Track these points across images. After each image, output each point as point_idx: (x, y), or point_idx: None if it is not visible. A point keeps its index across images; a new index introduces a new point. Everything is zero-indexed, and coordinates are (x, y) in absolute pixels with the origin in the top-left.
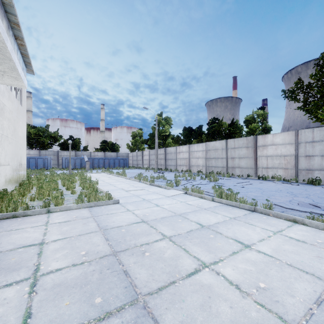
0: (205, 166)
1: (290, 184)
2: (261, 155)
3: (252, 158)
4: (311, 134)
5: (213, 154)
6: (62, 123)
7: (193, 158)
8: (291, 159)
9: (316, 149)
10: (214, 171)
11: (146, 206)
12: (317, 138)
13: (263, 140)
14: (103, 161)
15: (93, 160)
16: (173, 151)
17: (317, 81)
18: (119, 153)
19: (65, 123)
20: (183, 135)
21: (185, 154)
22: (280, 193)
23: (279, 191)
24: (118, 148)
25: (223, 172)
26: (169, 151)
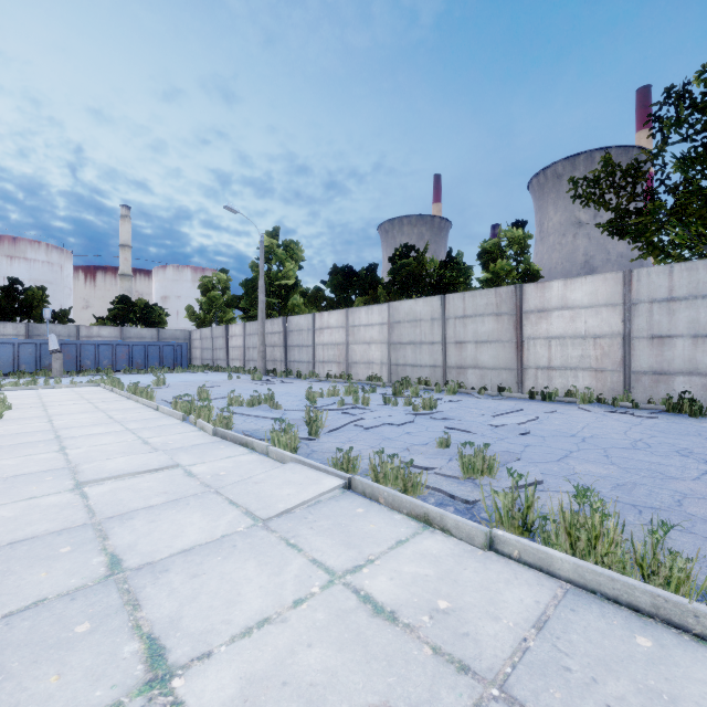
0: (389, 365)
1: (632, 413)
2: (534, 336)
3: (510, 342)
4: (665, 281)
5: (408, 333)
6: (1, 247)
7: (357, 344)
8: (614, 345)
9: (678, 318)
10: (411, 378)
11: (53, 700)
12: (682, 290)
13: (539, 296)
14: (110, 350)
15: (81, 347)
16: (305, 324)
17: (683, 140)
18: (165, 331)
19: (10, 247)
20: (330, 285)
21: (336, 333)
22: (669, 460)
23: (650, 448)
24: (162, 318)
25: (433, 380)
26: (296, 324)
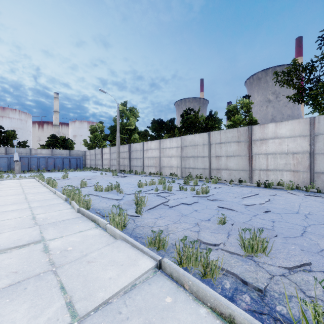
0: (181, 168)
1: (321, 196)
2: (258, 153)
3: (245, 156)
4: None
5: (191, 152)
6: None
7: (165, 157)
8: (304, 157)
9: None
10: (192, 174)
11: None
12: None
13: (261, 132)
14: (45, 160)
15: (30, 159)
16: (139, 148)
17: None
18: (73, 151)
19: (1, 112)
20: (151, 128)
21: (154, 152)
22: None
23: None
24: (72, 145)
25: (204, 176)
26: (135, 148)
